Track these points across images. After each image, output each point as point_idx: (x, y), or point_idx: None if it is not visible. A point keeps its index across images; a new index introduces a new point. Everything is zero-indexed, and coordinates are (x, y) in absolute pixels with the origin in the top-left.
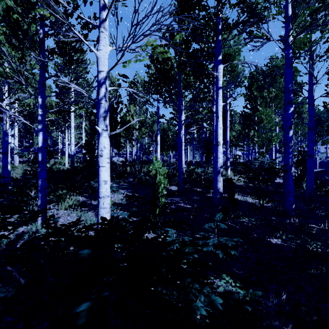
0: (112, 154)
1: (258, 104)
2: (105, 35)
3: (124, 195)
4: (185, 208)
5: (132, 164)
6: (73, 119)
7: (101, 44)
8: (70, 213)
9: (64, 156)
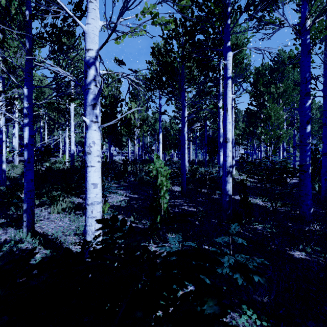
0: (115, 153)
1: (265, 100)
2: (95, 6)
3: (123, 196)
4: (189, 212)
5: (133, 163)
6: (73, 117)
7: (89, 17)
8: (62, 217)
9: (64, 154)
